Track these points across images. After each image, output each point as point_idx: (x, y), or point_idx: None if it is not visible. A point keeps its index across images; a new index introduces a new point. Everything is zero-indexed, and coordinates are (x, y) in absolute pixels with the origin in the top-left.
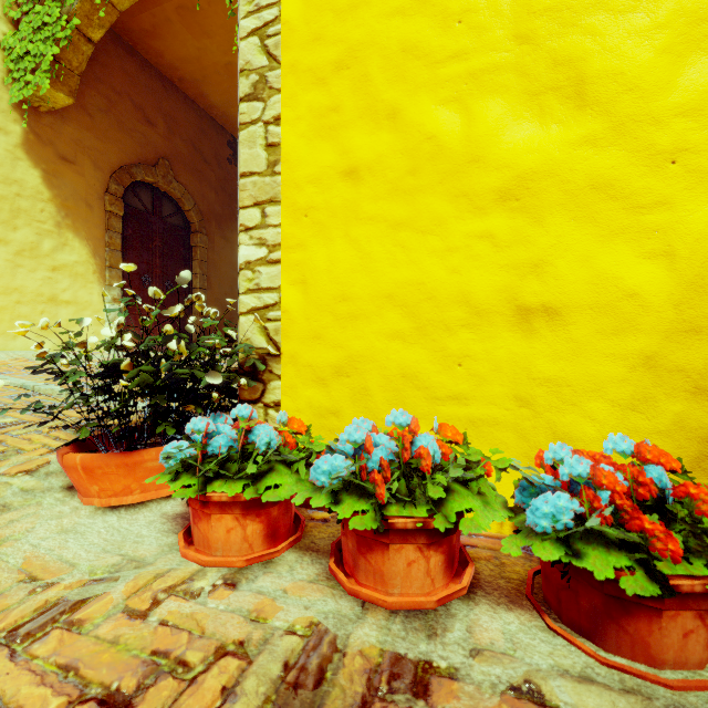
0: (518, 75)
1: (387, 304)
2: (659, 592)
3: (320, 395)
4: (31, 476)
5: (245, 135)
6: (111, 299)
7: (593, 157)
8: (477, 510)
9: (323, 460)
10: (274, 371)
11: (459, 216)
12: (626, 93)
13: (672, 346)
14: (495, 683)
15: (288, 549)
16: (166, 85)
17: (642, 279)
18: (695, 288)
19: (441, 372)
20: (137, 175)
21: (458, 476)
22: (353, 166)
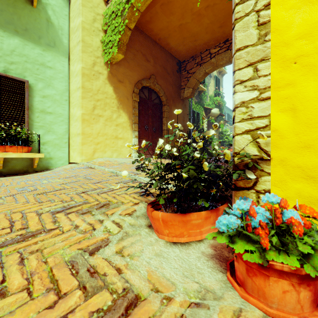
0: None
1: None
2: None
3: (309, 188)
4: (131, 217)
5: (240, 25)
6: (134, 136)
7: None
8: None
9: None
10: (265, 169)
11: None
12: None
13: None
14: None
15: None
16: (153, 43)
17: None
18: None
19: None
20: (143, 83)
21: None
22: None
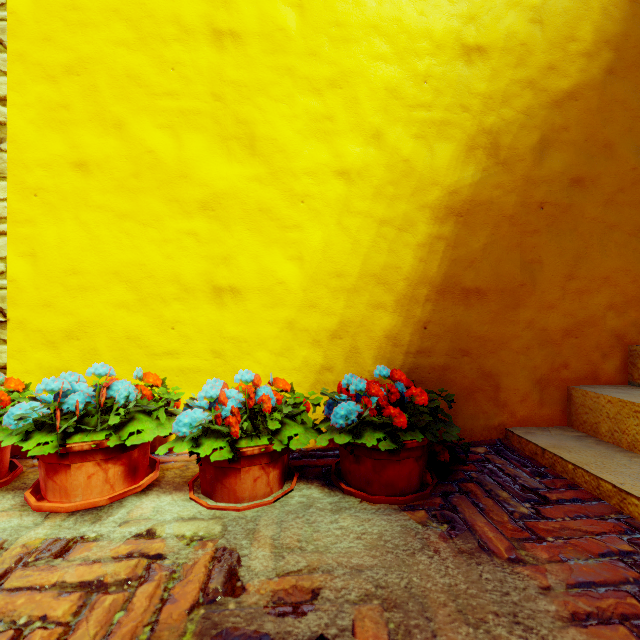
0: (214, 122)
1: (114, 279)
2: (231, 457)
3: (50, 357)
4: None
5: None
6: None
7: (260, 190)
8: (148, 430)
9: (18, 408)
10: (1, 336)
11: (173, 216)
12: (278, 153)
13: (302, 315)
14: (126, 535)
15: None
16: None
17: (287, 273)
18: (313, 280)
19: (159, 334)
20: None
21: (146, 409)
22: (83, 160)
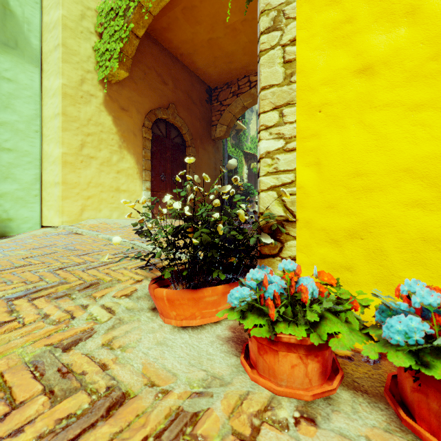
0: None
1: (405, 177)
2: None
3: (333, 253)
4: (129, 299)
5: (265, 58)
6: (145, 188)
7: None
8: None
9: (396, 319)
10: (290, 233)
11: None
12: None
13: None
14: None
15: (338, 386)
16: (173, 60)
17: None
18: None
19: None
20: (158, 115)
21: None
22: (367, 64)
